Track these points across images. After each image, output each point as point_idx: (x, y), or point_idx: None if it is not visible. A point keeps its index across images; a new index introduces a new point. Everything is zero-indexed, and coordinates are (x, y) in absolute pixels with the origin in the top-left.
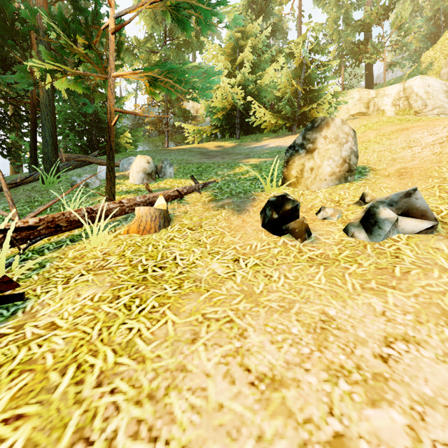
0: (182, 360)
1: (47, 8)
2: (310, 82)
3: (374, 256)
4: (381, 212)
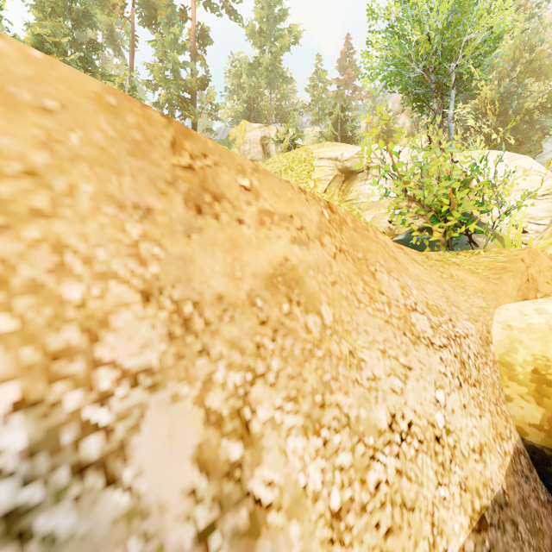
0: None
1: None
2: None
3: None
4: None
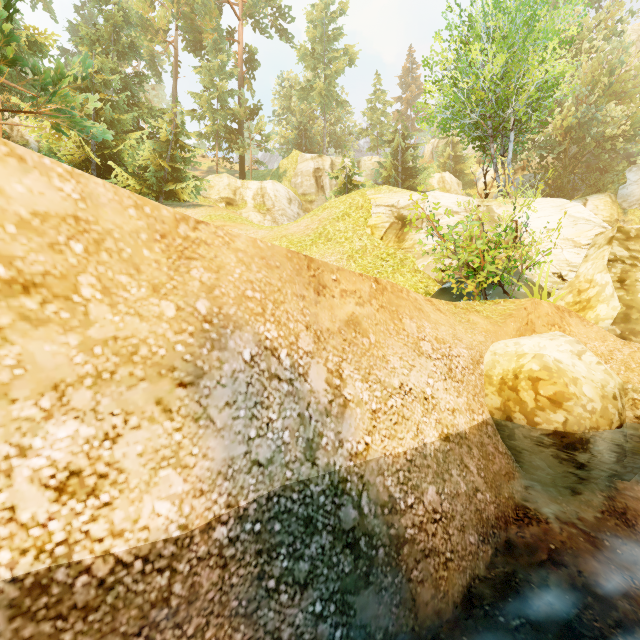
0: None
1: None
2: (176, 162)
3: None
4: None
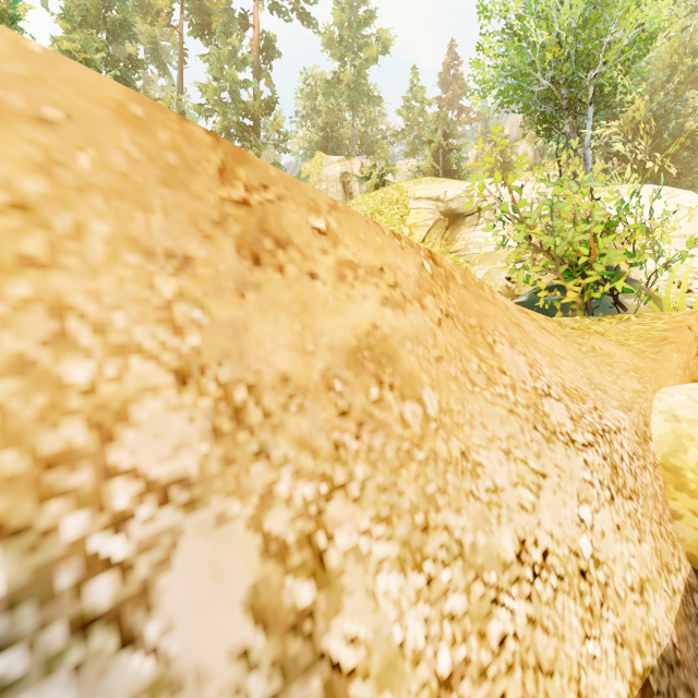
0: None
1: None
2: None
3: None
4: None
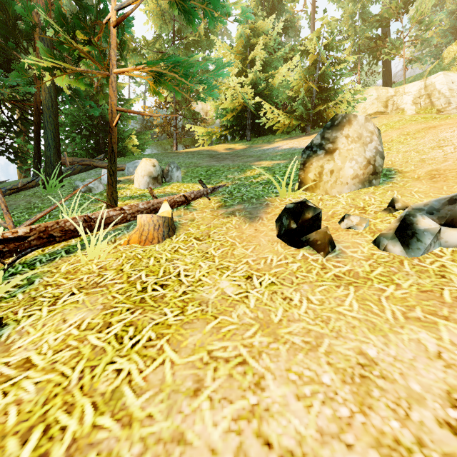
0: (180, 423)
1: (50, 5)
2: (325, 80)
3: (414, 275)
4: (420, 221)
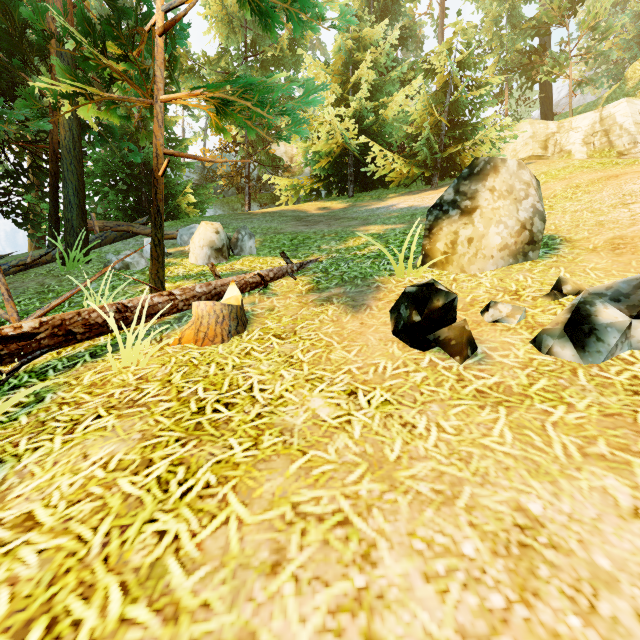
0: (250, 617)
1: (72, 6)
2: (459, 110)
3: (594, 390)
4: (601, 312)
